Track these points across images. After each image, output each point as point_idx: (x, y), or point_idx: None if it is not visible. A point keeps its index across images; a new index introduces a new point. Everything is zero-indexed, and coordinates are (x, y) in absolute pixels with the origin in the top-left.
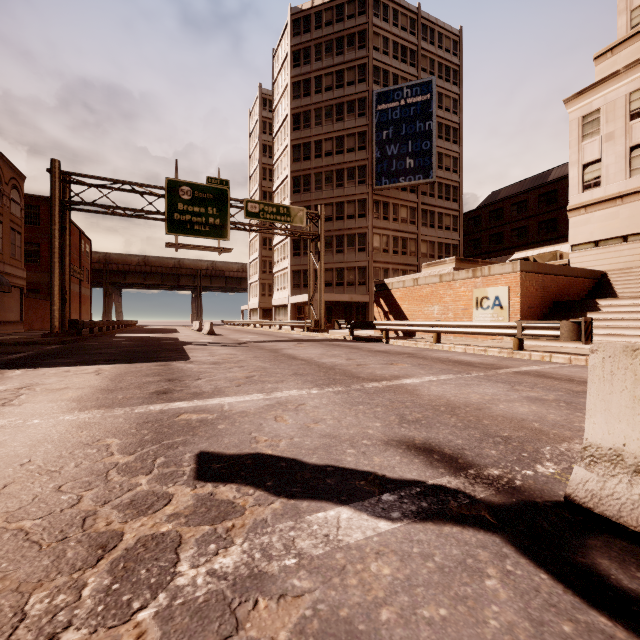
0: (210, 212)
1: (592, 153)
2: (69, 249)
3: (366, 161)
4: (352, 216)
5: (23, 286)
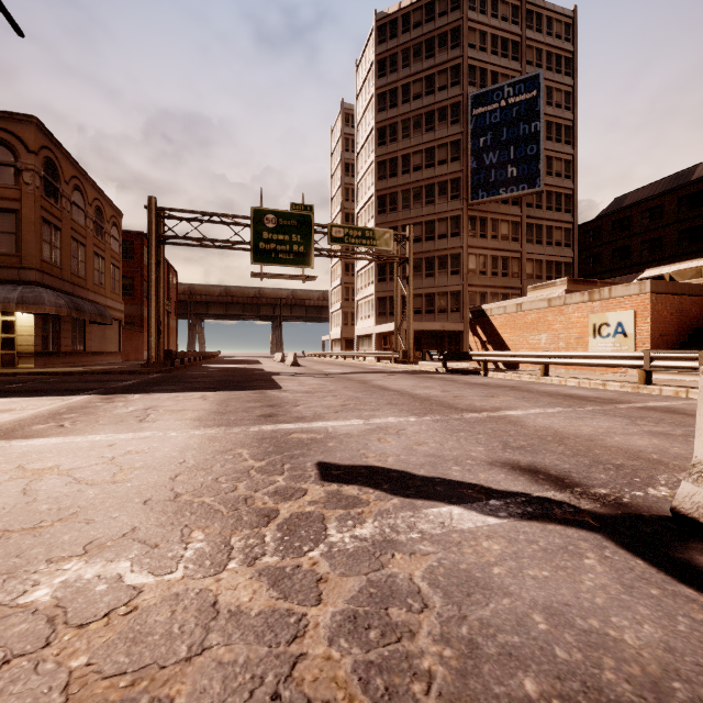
0: (294, 239)
1: None
2: (163, 282)
3: (460, 173)
4: (444, 235)
5: (121, 318)
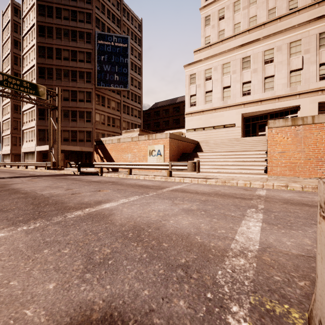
0: None
1: (193, 91)
2: None
3: (91, 70)
4: (82, 100)
5: None
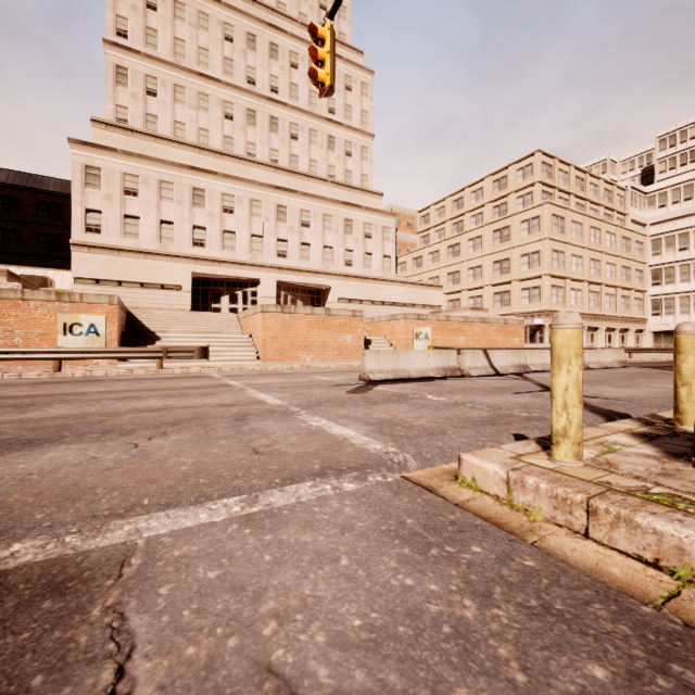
0: None
1: (96, 203)
2: None
3: None
4: None
5: None
